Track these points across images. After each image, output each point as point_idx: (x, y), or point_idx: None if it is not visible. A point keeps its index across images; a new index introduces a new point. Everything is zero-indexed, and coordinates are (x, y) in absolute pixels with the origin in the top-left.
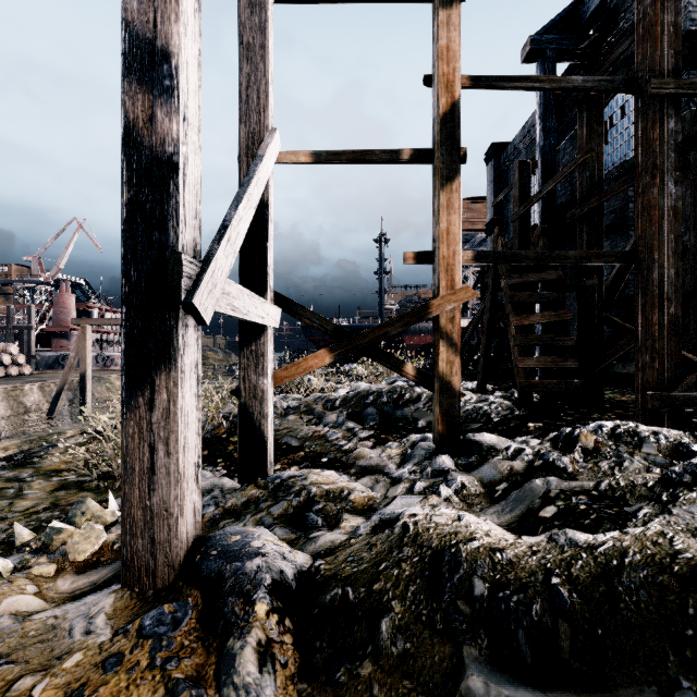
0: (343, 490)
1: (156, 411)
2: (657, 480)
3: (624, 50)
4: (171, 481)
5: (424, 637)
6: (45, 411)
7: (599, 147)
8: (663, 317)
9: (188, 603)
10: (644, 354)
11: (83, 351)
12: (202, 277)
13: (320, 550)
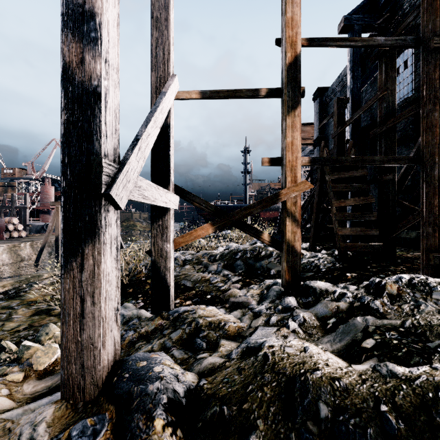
0: (221, 322)
1: (85, 272)
2: None
3: (411, 20)
4: (96, 323)
5: None
6: (33, 260)
7: (393, 87)
8: None
9: (106, 417)
10: (427, 227)
11: (57, 222)
12: (118, 175)
13: (204, 370)
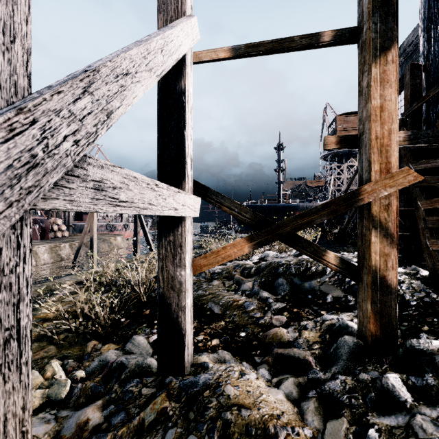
0: (268, 427)
1: None
2: None
3: None
4: None
5: None
6: (72, 259)
7: None
8: None
9: None
10: None
11: (91, 223)
12: None
13: None
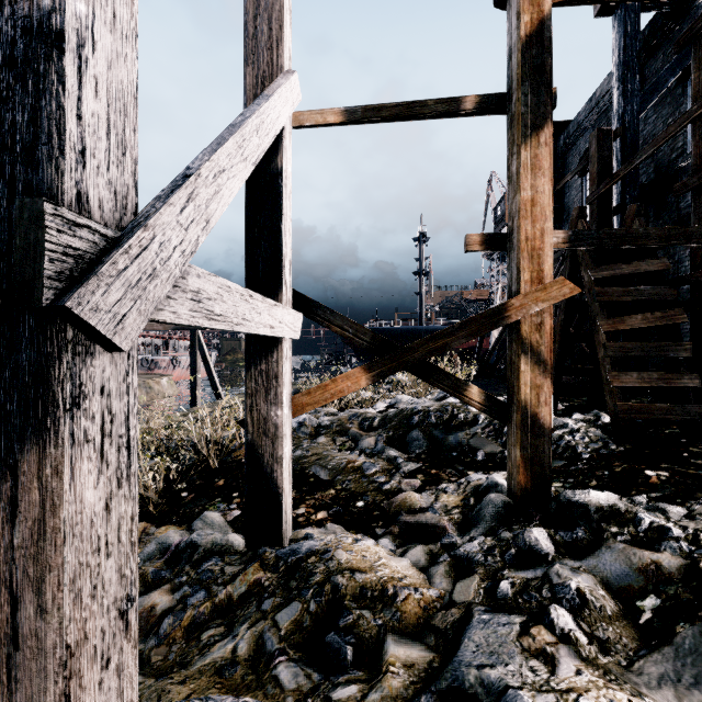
0: (386, 587)
1: (20, 523)
2: None
3: None
4: (47, 667)
5: None
6: None
7: None
8: None
9: None
10: None
11: None
12: (108, 256)
13: None
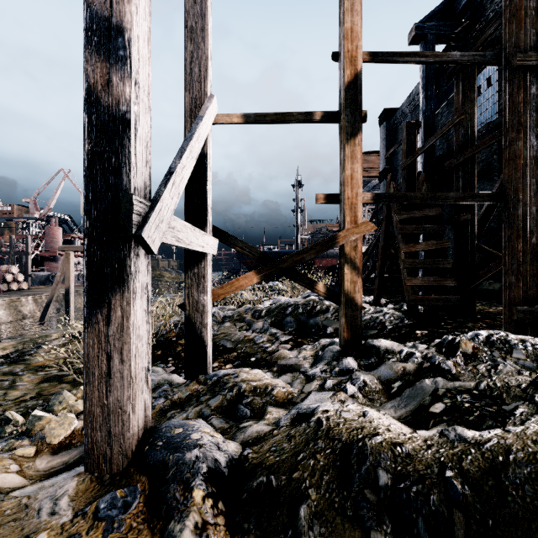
0: (267, 386)
1: (112, 325)
2: (529, 383)
3: (493, 31)
4: (124, 384)
5: (336, 523)
6: (38, 317)
7: (472, 110)
8: (527, 246)
9: (137, 489)
10: (510, 275)
11: (67, 271)
12: (150, 214)
13: (249, 439)
